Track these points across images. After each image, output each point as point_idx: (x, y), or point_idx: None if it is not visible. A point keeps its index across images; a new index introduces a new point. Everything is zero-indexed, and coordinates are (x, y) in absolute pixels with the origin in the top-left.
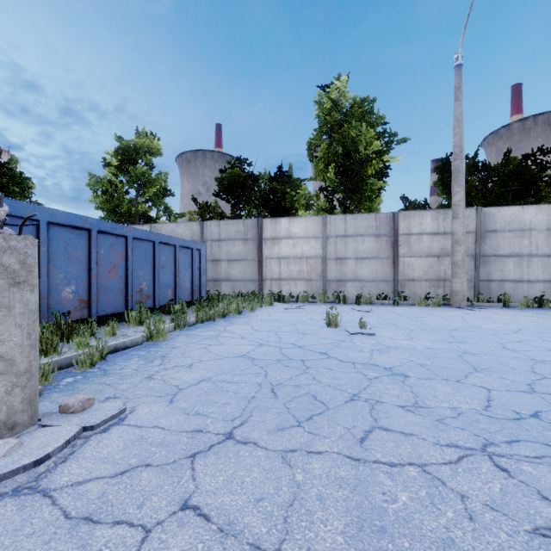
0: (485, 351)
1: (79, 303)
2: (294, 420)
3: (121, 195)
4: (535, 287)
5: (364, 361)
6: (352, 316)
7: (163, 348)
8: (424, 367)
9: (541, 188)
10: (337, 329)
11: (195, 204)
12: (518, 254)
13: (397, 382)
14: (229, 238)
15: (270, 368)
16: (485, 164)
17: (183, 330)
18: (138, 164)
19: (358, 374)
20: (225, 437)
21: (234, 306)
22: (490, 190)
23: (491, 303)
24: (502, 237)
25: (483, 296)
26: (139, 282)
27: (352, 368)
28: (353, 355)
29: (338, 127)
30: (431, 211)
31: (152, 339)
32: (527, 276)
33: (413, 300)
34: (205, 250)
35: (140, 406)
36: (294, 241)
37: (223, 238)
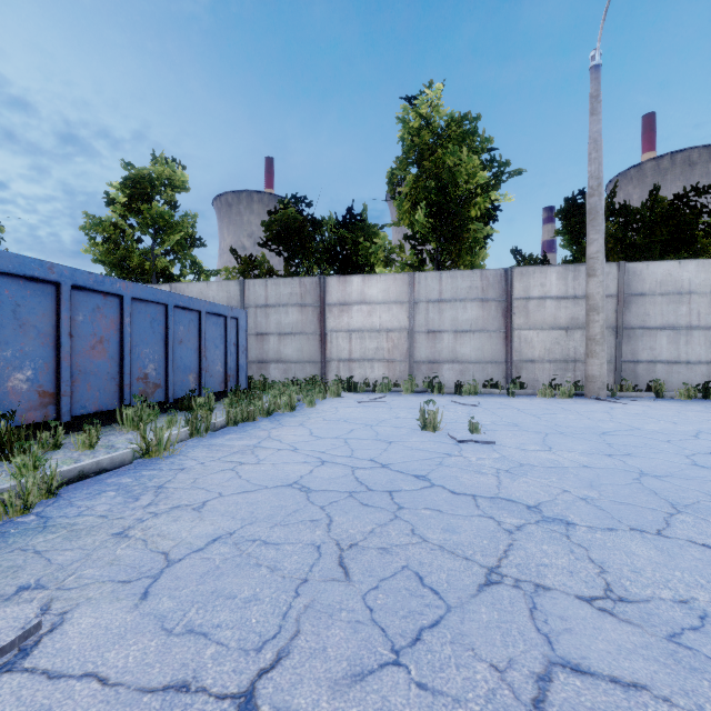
0: (671, 471)
1: (40, 397)
2: (386, 646)
3: (130, 244)
4: (695, 370)
5: (490, 492)
6: (454, 412)
7: (163, 470)
8: (590, 503)
9: (696, 239)
10: (436, 433)
11: (235, 258)
12: (674, 326)
13: (558, 538)
14: (280, 303)
15: (337, 511)
16: (625, 207)
17: (205, 437)
18: (154, 202)
19: (487, 520)
20: (235, 710)
21: (285, 398)
22: (631, 241)
23: (639, 392)
24: (652, 302)
25: (628, 383)
26: (142, 365)
27: (474, 507)
28: (470, 480)
29: (430, 154)
30: (557, 267)
31: (150, 454)
32: (685, 356)
33: (533, 388)
34: (245, 318)
35: (78, 611)
36: (369, 308)
37: (272, 303)
